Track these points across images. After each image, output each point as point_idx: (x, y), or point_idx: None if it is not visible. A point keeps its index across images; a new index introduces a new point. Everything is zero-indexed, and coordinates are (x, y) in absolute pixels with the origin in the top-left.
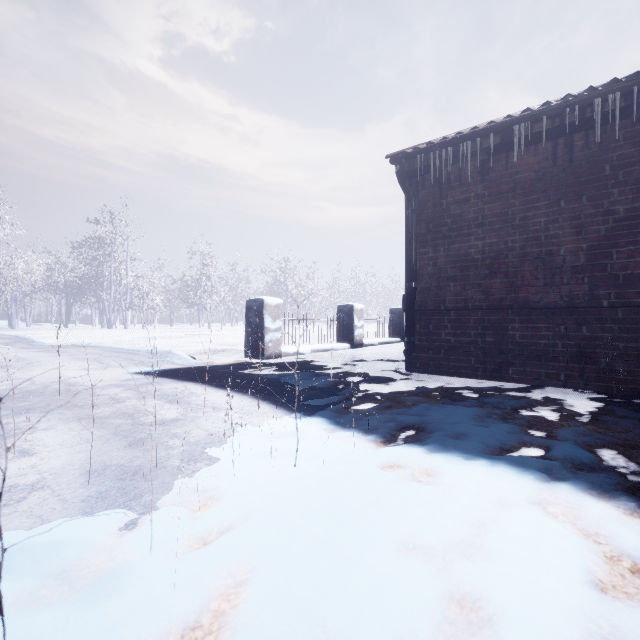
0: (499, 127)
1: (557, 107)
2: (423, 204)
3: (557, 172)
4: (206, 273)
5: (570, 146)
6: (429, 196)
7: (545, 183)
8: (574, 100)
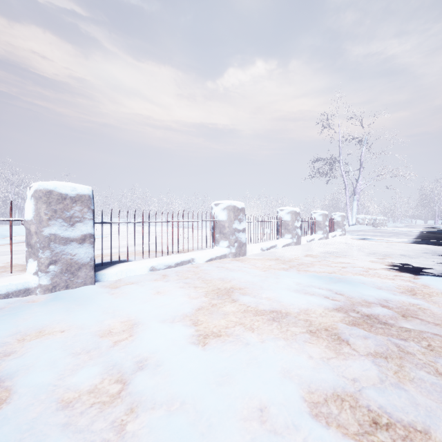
0: None
1: None
2: None
3: None
4: None
5: None
6: None
7: None
8: None
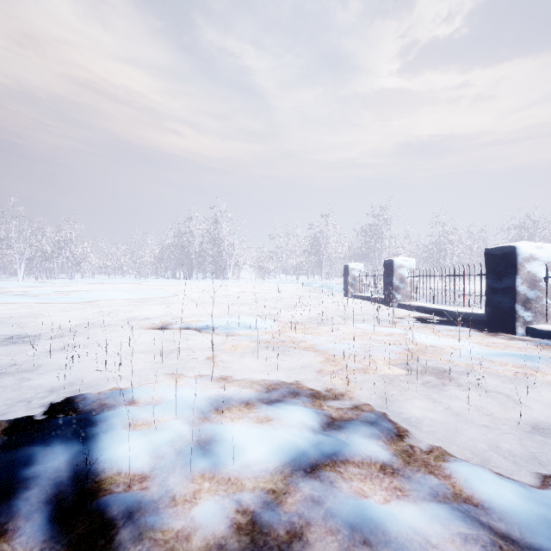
0: None
1: None
2: None
3: None
4: (448, 240)
5: None
6: None
7: None
8: None
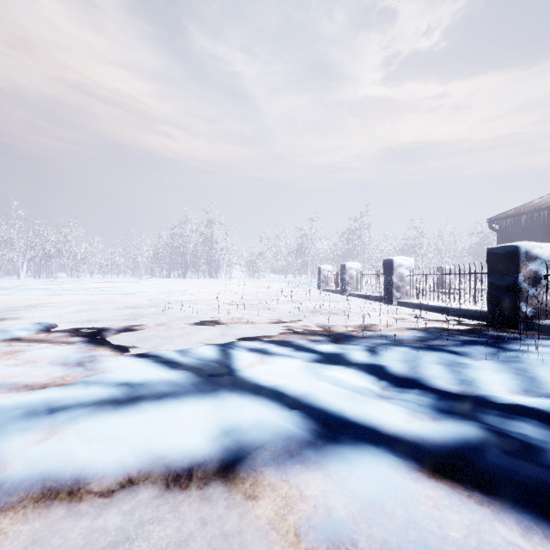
0: (517, 216)
1: (532, 212)
2: (503, 234)
3: (543, 226)
4: (418, 243)
5: (547, 218)
6: (504, 231)
7: (540, 230)
8: (540, 208)
